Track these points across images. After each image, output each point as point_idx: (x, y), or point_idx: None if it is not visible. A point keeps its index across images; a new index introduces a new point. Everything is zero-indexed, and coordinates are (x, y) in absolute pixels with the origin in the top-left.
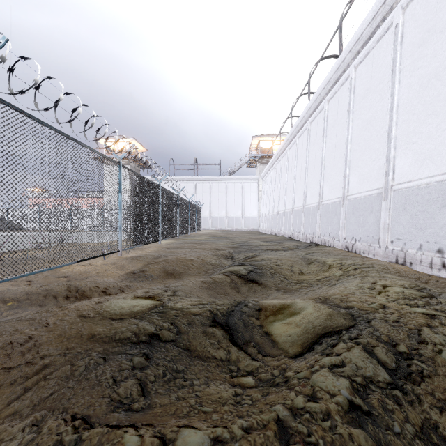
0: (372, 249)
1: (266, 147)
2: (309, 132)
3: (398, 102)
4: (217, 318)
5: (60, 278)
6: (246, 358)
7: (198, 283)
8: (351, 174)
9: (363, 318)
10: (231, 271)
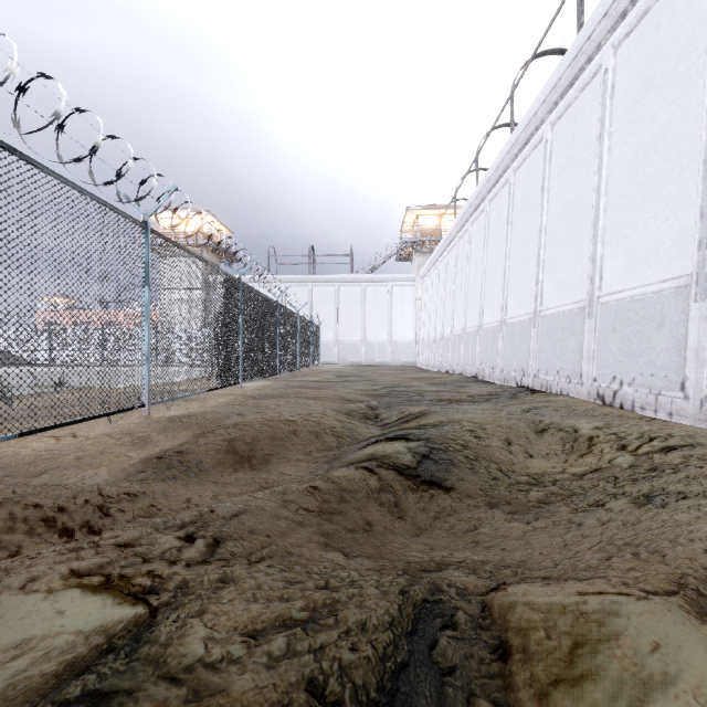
0: (665, 403)
1: (429, 227)
2: (511, 187)
3: None
4: None
5: None
6: None
7: (296, 500)
8: (608, 254)
9: None
10: (379, 458)
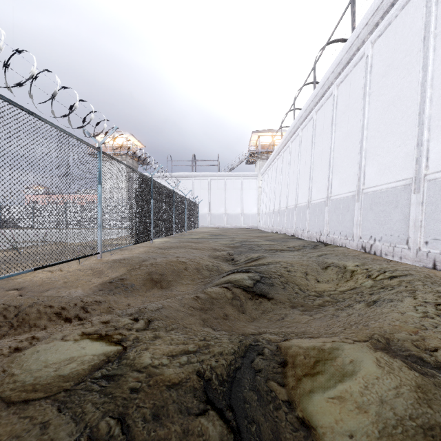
0: (398, 251)
1: (266, 143)
2: (314, 122)
3: (433, 74)
4: (211, 390)
5: (11, 291)
6: None
7: (188, 303)
8: (368, 164)
9: None
10: (232, 281)
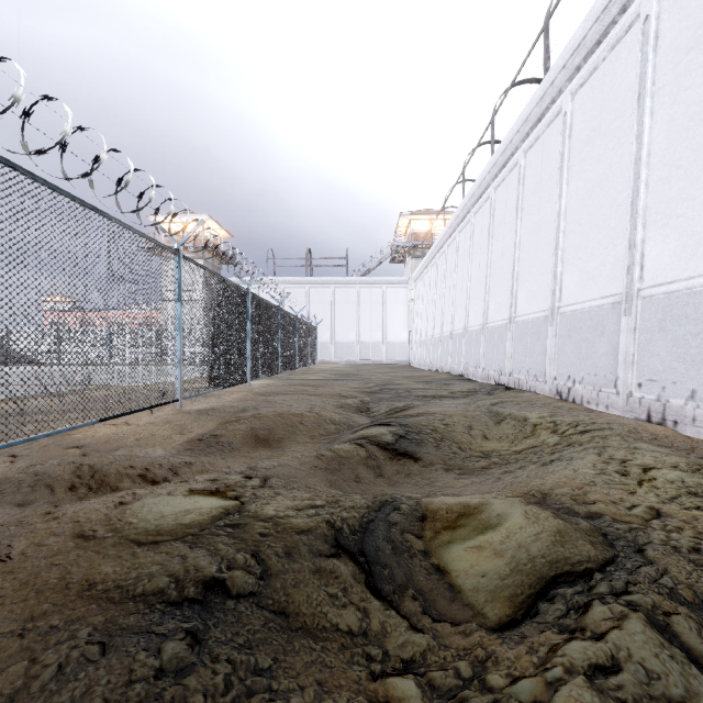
0: (604, 397)
1: (421, 231)
2: (492, 203)
3: (650, 148)
4: (343, 537)
5: (70, 449)
6: (400, 627)
7: (310, 461)
8: (566, 271)
9: (627, 541)
10: (367, 437)
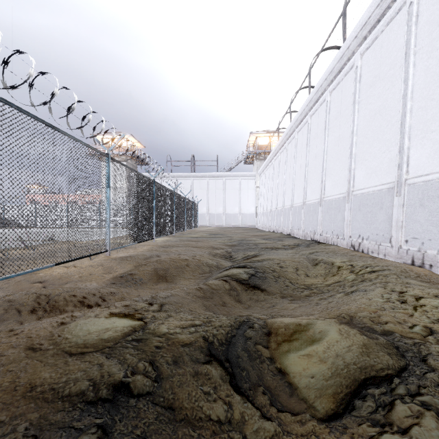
0: (382, 249)
1: (263, 143)
2: (309, 125)
3: (413, 88)
4: (214, 348)
5: (35, 283)
6: (254, 416)
7: (192, 292)
8: (357, 168)
9: (413, 352)
10: (230, 275)
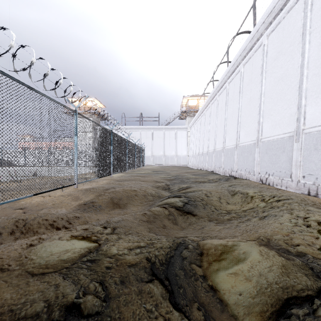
0: (285, 183)
1: (193, 104)
2: (227, 90)
3: (309, 59)
4: (155, 268)
5: (17, 210)
6: None
7: (139, 217)
8: (264, 121)
9: None
10: (169, 203)
